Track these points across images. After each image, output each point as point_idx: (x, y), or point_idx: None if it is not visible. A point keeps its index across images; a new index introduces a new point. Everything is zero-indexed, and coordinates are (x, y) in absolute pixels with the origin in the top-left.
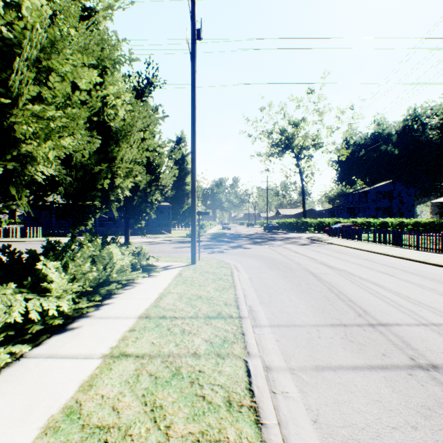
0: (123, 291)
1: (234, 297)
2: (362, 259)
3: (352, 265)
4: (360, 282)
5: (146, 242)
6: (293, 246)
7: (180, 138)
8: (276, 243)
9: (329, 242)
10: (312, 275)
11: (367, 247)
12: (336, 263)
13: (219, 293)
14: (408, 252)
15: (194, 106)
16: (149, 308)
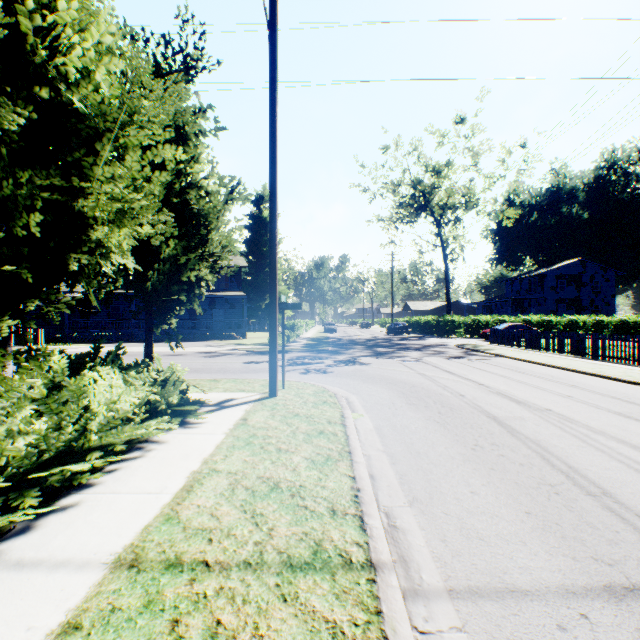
0: (117, 465)
1: (352, 487)
2: (568, 386)
3: (558, 398)
4: (597, 439)
5: (203, 353)
6: (439, 361)
7: (261, 196)
8: (410, 354)
9: (496, 353)
10: (494, 421)
11: (563, 362)
12: (526, 394)
13: (317, 473)
14: (639, 373)
15: (273, 113)
16: (151, 526)
